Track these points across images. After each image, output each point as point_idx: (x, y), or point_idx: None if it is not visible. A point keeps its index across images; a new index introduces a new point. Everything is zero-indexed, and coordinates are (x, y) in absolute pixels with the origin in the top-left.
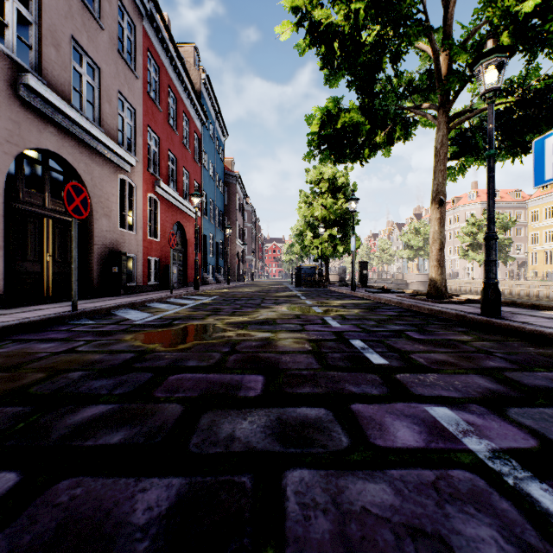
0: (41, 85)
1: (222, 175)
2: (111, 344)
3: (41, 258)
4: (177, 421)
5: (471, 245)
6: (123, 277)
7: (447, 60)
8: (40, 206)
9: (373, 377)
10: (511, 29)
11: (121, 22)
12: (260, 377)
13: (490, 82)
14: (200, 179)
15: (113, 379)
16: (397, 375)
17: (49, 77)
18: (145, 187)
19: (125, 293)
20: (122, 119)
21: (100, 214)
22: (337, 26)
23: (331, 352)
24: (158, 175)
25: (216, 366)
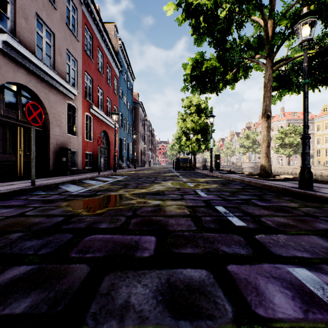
0: (14, 42)
1: (131, 103)
2: (51, 209)
3: (16, 152)
4: (82, 284)
5: (281, 145)
6: (69, 164)
7: (273, 25)
8: (15, 119)
9: (238, 237)
10: (316, 3)
11: (68, 6)
12: (153, 237)
13: (305, 35)
14: (118, 104)
15: (42, 240)
16: (256, 236)
17: (21, 37)
18: (83, 108)
19: (71, 174)
20: (69, 66)
21: (54, 125)
22: (202, 5)
23: (203, 216)
24: (92, 102)
25: (121, 228)
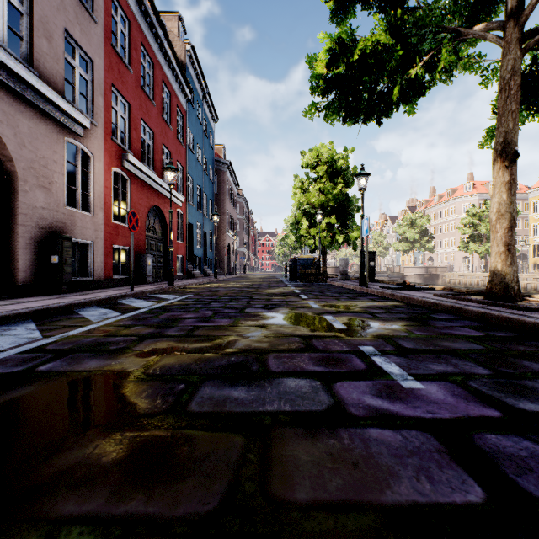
0: None
1: (211, 162)
2: None
3: None
4: None
5: (471, 237)
6: (65, 270)
7: None
8: None
9: None
10: None
11: None
12: None
13: None
14: (185, 161)
15: None
16: None
17: None
18: (108, 159)
19: (74, 290)
20: (72, 69)
21: (32, 185)
22: None
23: None
24: (128, 148)
25: None
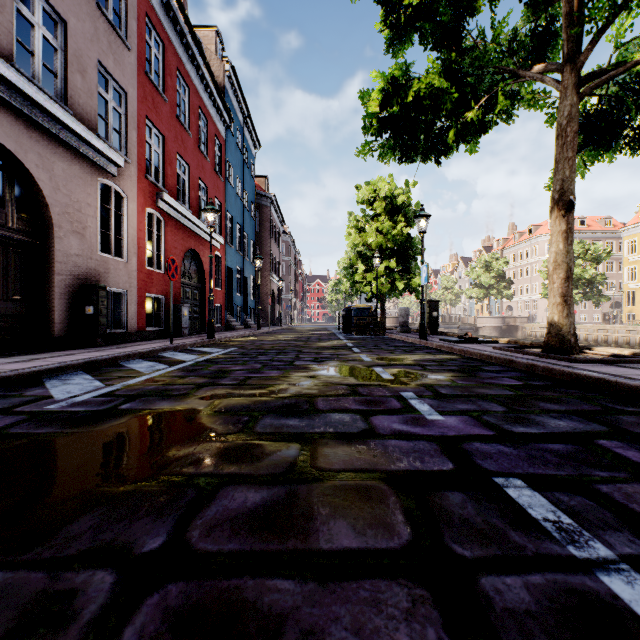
0: None
1: (253, 196)
2: None
3: None
4: None
5: None
6: (101, 321)
7: None
8: None
9: None
10: None
11: None
12: None
13: None
14: (224, 197)
15: None
16: None
17: None
18: (142, 199)
19: (108, 343)
20: (105, 102)
21: (66, 231)
22: None
23: (483, 561)
24: (162, 186)
25: None
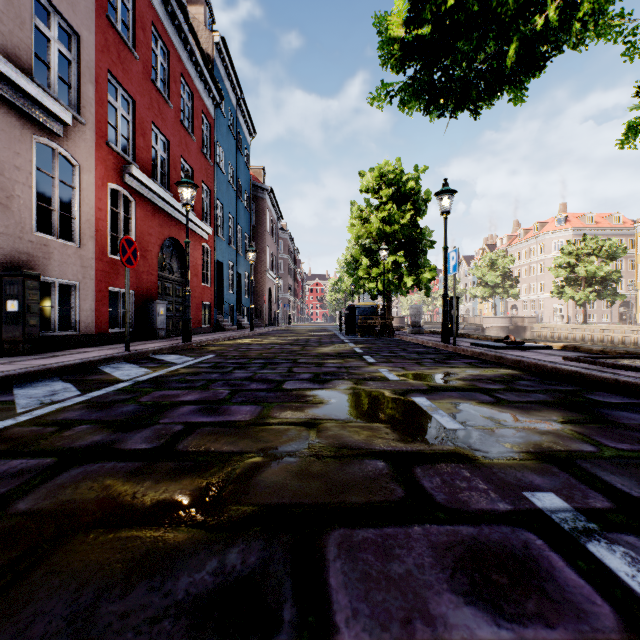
0: None
1: (248, 186)
2: None
3: None
4: None
5: (567, 280)
6: (29, 321)
7: None
8: None
9: None
10: None
11: None
12: None
13: None
14: (213, 183)
15: None
16: None
17: None
18: (102, 170)
19: (48, 349)
20: (47, 42)
21: None
22: None
23: None
24: (132, 160)
25: None
